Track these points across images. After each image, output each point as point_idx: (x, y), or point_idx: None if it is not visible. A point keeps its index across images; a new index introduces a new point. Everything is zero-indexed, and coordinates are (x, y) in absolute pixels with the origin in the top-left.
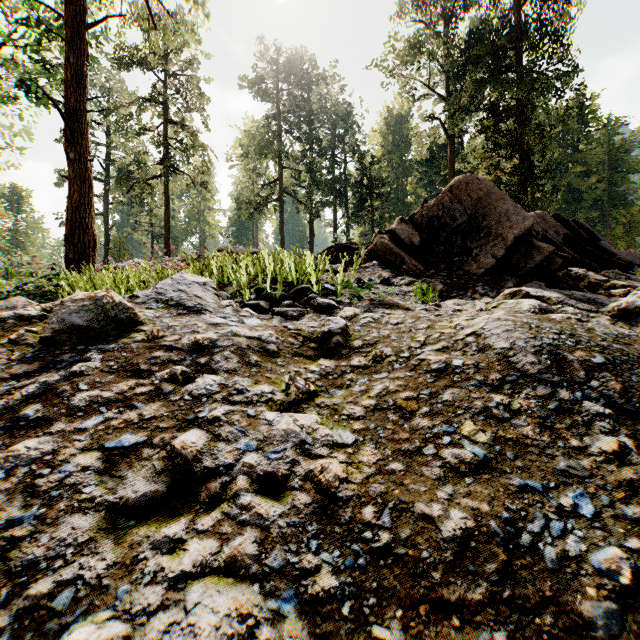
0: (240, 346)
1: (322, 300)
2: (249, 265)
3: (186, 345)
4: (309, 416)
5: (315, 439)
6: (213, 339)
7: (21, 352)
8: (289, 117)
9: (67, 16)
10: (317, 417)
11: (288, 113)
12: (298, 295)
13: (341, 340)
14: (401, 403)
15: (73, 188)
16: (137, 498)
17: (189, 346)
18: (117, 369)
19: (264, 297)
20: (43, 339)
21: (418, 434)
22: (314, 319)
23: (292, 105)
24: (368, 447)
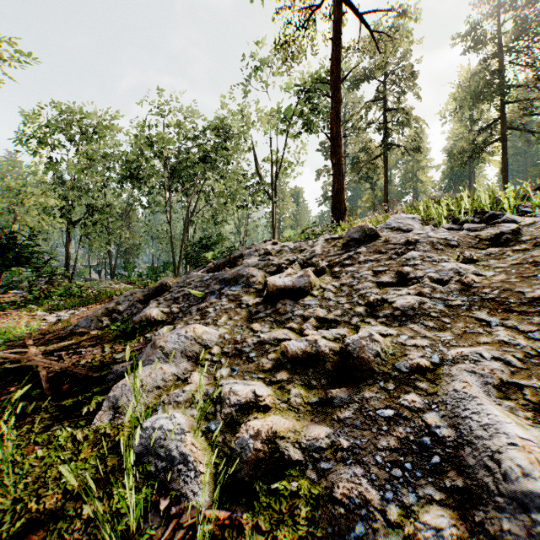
0: (432, 242)
1: (505, 217)
2: (449, 205)
3: (402, 242)
4: (467, 266)
5: (468, 273)
6: (416, 239)
7: (336, 249)
8: (514, 46)
9: (331, 82)
10: (473, 267)
11: (513, 42)
12: (490, 219)
13: (510, 237)
14: (536, 260)
15: (334, 180)
16: (385, 282)
17: (404, 242)
18: (372, 252)
19: (458, 223)
20: (343, 244)
21: (538, 270)
22: (494, 230)
23: (518, 31)
24: (500, 276)
